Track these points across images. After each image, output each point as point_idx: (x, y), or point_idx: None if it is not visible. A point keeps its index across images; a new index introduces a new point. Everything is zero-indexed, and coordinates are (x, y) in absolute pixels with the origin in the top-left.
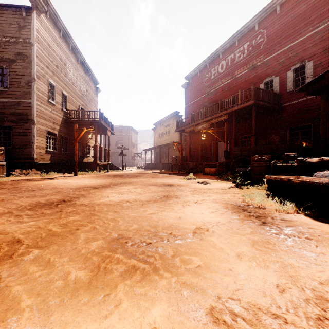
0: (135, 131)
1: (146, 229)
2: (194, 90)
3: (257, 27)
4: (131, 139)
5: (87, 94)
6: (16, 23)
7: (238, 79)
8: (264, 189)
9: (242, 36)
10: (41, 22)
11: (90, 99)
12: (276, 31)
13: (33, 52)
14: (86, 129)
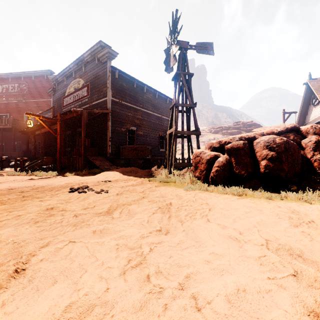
0: None
1: None
2: None
3: (23, 79)
4: None
5: None
6: None
7: (11, 104)
8: None
9: (14, 78)
10: None
11: None
12: (33, 88)
13: None
14: None
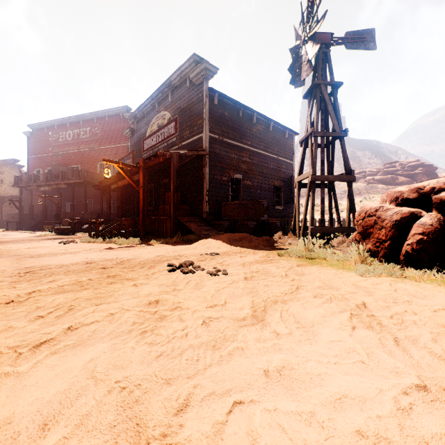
0: None
1: None
2: (41, 144)
3: (95, 121)
4: None
5: None
6: None
7: (83, 153)
8: None
9: (86, 120)
10: None
11: None
12: (107, 131)
13: None
14: None
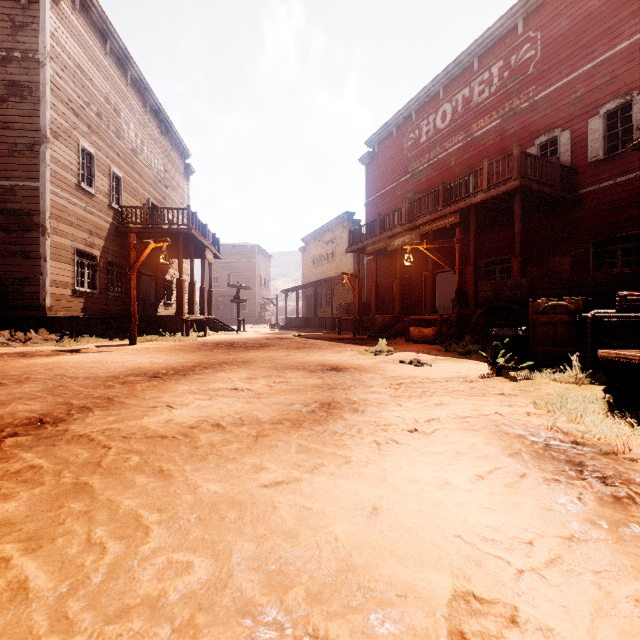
0: (267, 254)
1: (240, 596)
2: (385, 167)
3: (521, 27)
4: (257, 270)
5: (166, 176)
6: (7, 19)
7: (480, 141)
8: (574, 382)
9: (487, 50)
10: (63, 19)
11: (172, 188)
12: (565, 32)
13: (43, 81)
14: (154, 243)
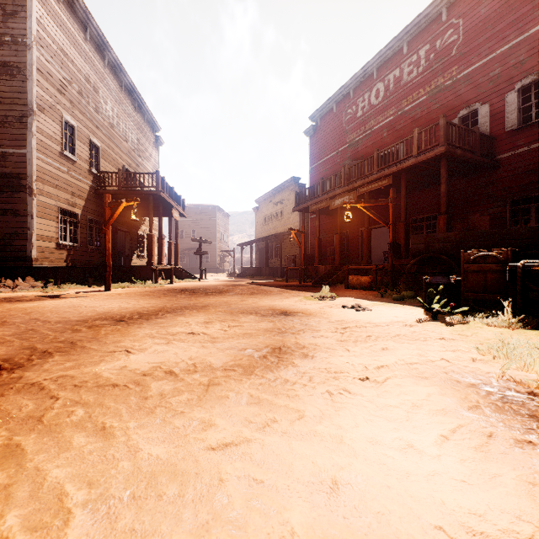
0: (225, 213)
1: None
2: (326, 138)
3: (445, 15)
4: (217, 227)
5: (139, 146)
6: None
7: (409, 115)
8: (507, 327)
9: (416, 35)
10: (48, 8)
11: (144, 157)
12: (484, 18)
13: (30, 61)
14: (126, 202)
